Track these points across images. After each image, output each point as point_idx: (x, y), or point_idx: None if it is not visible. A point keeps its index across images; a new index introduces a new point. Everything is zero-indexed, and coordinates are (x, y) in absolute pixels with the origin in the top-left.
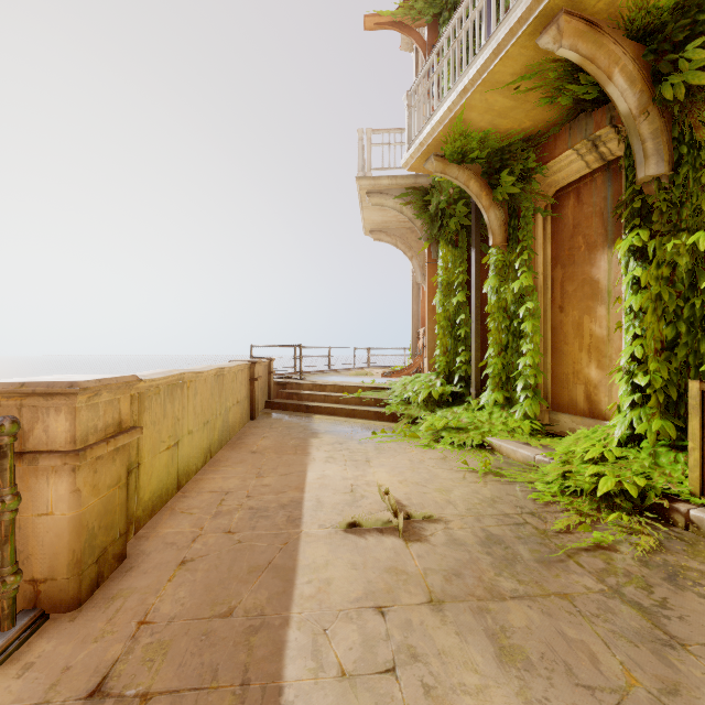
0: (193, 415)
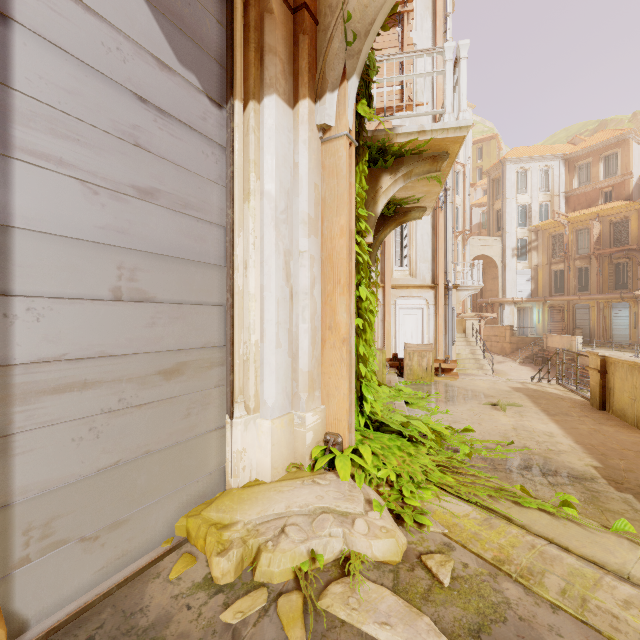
0: None
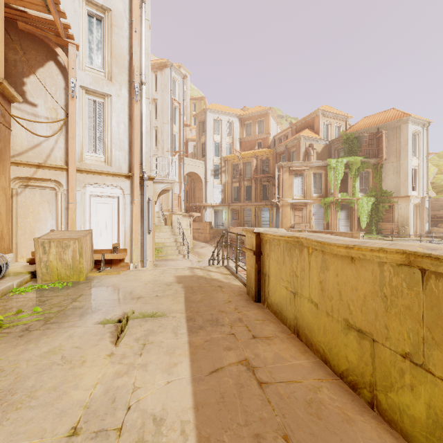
0: (320, 289)
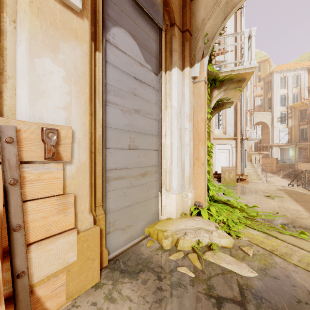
0: None
